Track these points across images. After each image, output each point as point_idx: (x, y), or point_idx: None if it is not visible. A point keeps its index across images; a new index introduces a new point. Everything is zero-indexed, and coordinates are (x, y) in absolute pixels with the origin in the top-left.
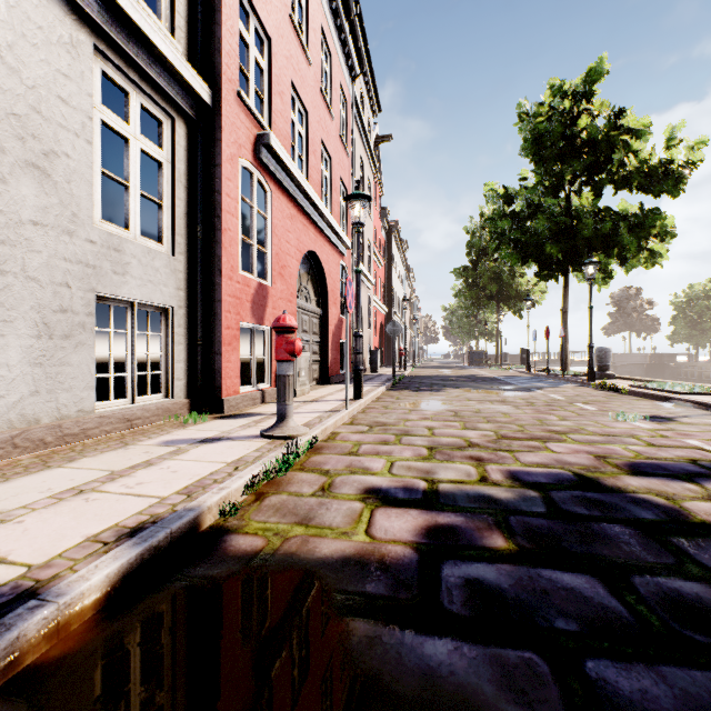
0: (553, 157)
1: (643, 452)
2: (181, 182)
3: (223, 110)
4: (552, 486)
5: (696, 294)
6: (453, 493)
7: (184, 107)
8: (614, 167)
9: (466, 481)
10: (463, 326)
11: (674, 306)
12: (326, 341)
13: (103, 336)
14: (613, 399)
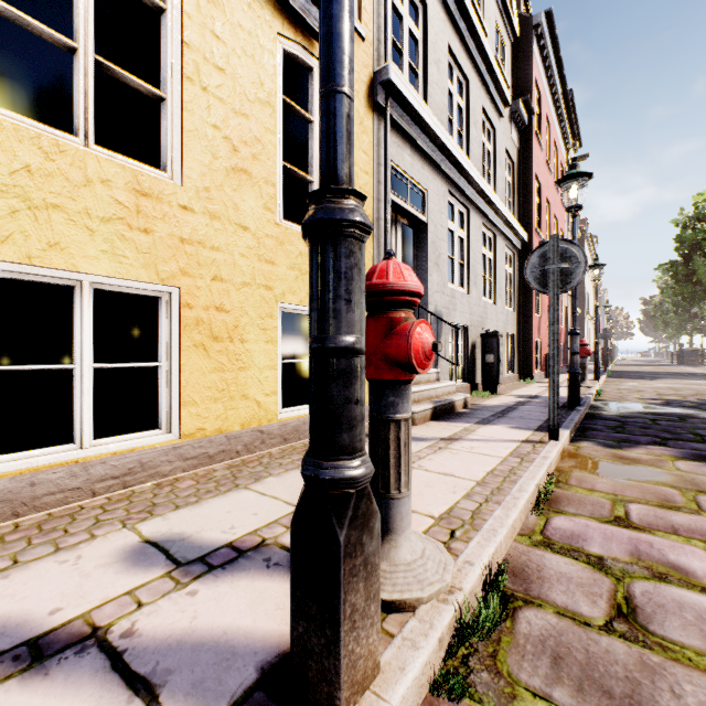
0: None
1: None
2: (515, 279)
3: (532, 242)
4: None
5: None
6: (672, 400)
7: (518, 247)
8: None
9: (677, 399)
10: (670, 321)
11: None
12: None
13: None
14: None
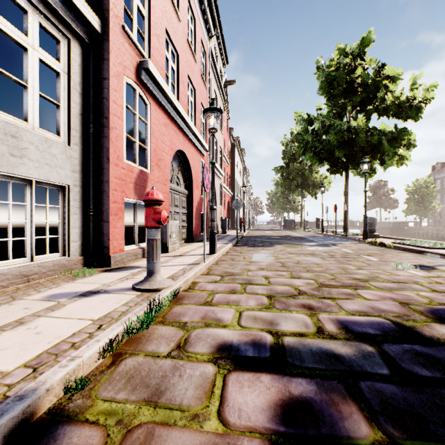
0: (340, 94)
1: (433, 298)
2: (76, 89)
3: (111, 37)
4: (381, 337)
5: (420, 185)
6: (298, 350)
7: (78, 31)
8: (378, 101)
9: (305, 333)
10: (280, 204)
11: (407, 192)
12: (191, 213)
13: (18, 208)
14: (385, 252)
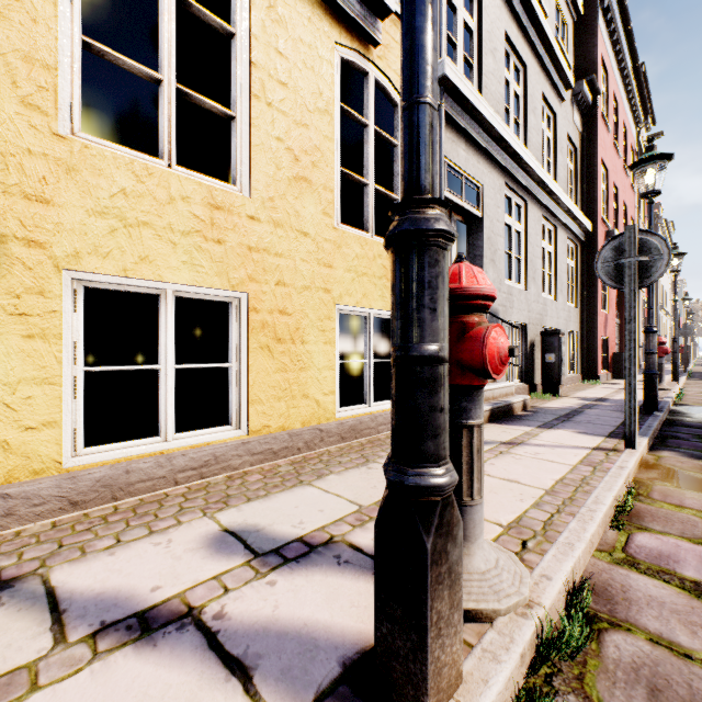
0: None
1: None
2: (578, 273)
3: (597, 232)
4: None
5: None
6: None
7: (581, 238)
8: None
9: None
10: None
11: None
12: (622, 343)
13: None
14: None
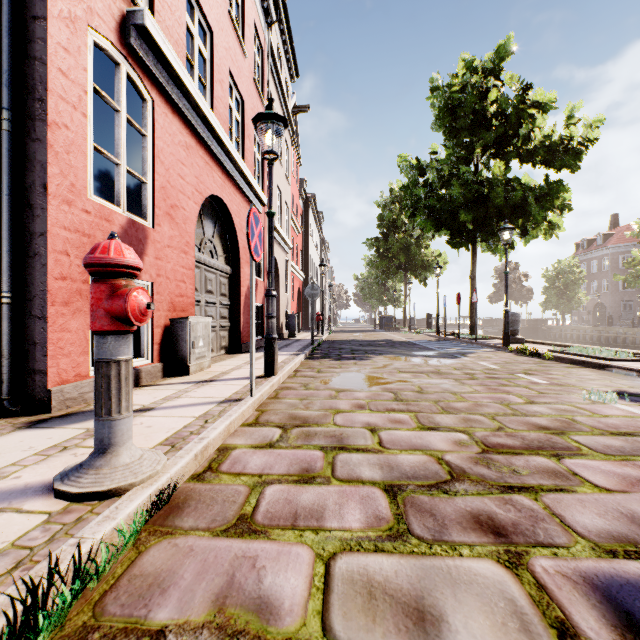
0: (466, 128)
1: None
2: None
3: None
4: None
5: (562, 269)
6: None
7: None
8: (519, 142)
9: None
10: (374, 293)
11: (546, 278)
12: (237, 304)
13: None
14: (547, 367)
